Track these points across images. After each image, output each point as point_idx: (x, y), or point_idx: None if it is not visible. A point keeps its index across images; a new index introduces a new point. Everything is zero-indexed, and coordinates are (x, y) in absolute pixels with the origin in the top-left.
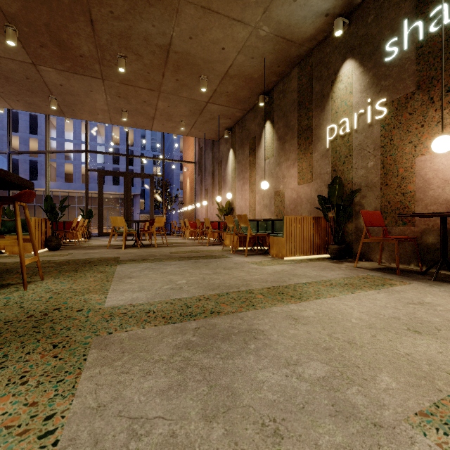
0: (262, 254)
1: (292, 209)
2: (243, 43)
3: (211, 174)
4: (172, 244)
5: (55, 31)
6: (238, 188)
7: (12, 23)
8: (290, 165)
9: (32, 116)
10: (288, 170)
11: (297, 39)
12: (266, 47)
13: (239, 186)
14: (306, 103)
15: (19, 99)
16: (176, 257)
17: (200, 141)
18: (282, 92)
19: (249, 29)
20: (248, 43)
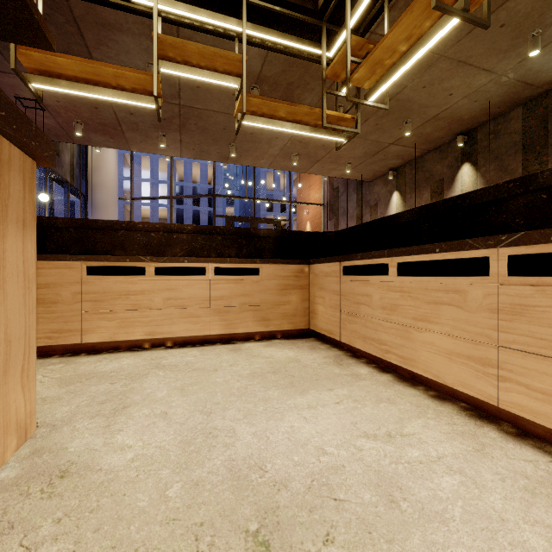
0: None
1: None
2: (476, 88)
3: (355, 218)
4: None
5: (292, 88)
6: None
7: (258, 84)
8: None
9: None
10: None
11: (538, 82)
12: (498, 91)
13: None
14: (537, 146)
15: (196, 148)
16: None
17: (332, 181)
18: (493, 133)
19: (492, 76)
20: (481, 89)
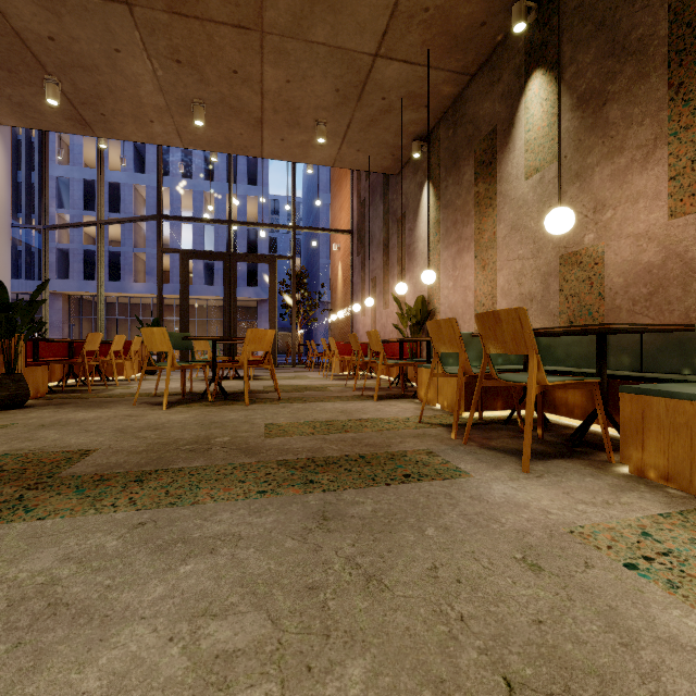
0: (576, 456)
1: (637, 300)
2: None
3: (382, 246)
4: (295, 392)
5: None
6: (445, 265)
7: None
8: (630, 164)
9: (113, 185)
10: (620, 182)
11: None
12: None
13: (447, 260)
14: None
15: None
16: (266, 464)
17: (360, 189)
18: None
19: None
20: None
